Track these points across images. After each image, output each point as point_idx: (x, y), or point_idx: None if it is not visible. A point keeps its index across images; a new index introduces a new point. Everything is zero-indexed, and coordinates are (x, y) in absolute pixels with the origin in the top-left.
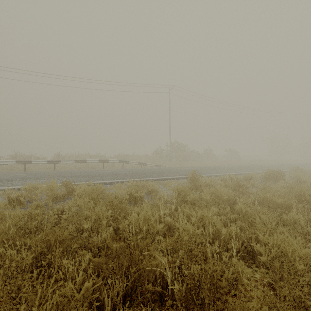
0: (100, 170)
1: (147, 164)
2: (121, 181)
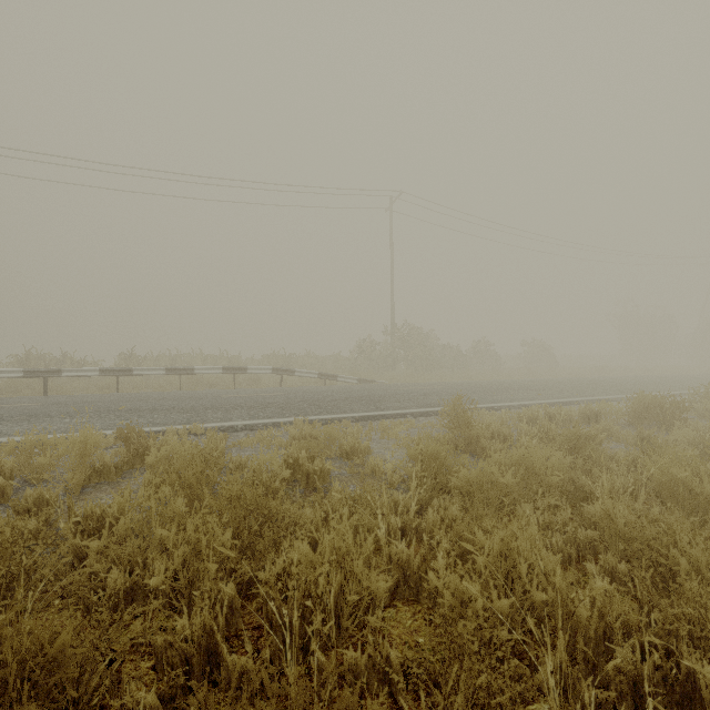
0: (225, 392)
1: (340, 378)
2: (274, 424)
